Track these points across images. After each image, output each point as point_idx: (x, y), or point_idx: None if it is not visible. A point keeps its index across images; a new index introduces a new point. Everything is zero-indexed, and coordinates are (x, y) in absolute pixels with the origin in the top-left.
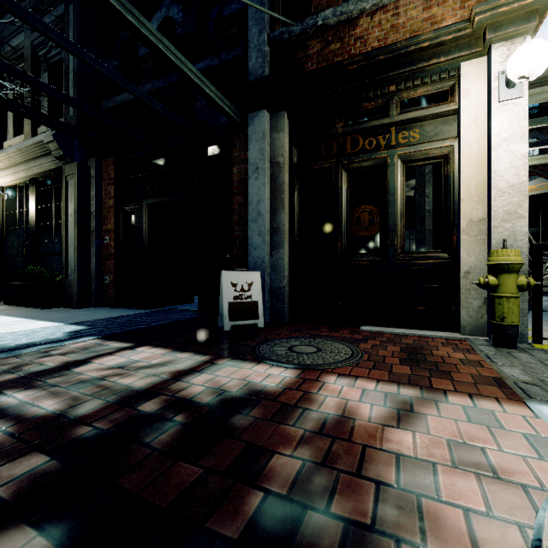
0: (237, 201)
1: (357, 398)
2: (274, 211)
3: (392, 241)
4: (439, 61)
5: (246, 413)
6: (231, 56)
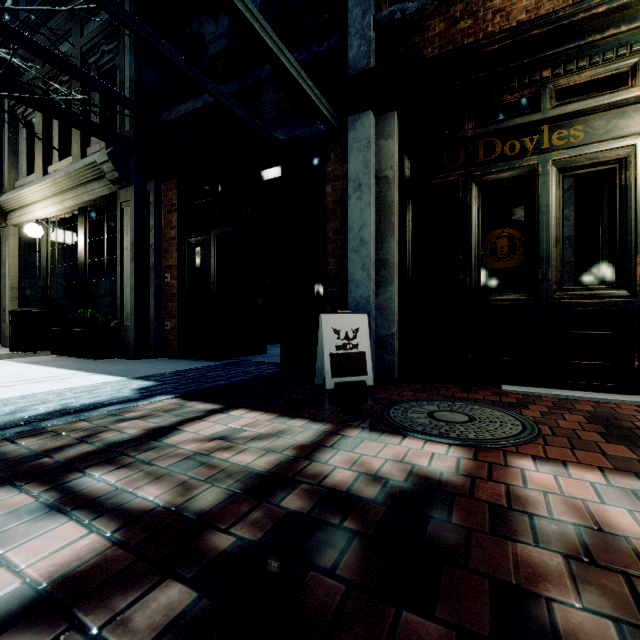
0: (331, 227)
1: (588, 496)
2: (381, 239)
3: (545, 274)
4: (619, 31)
5: (438, 516)
6: (324, 47)
